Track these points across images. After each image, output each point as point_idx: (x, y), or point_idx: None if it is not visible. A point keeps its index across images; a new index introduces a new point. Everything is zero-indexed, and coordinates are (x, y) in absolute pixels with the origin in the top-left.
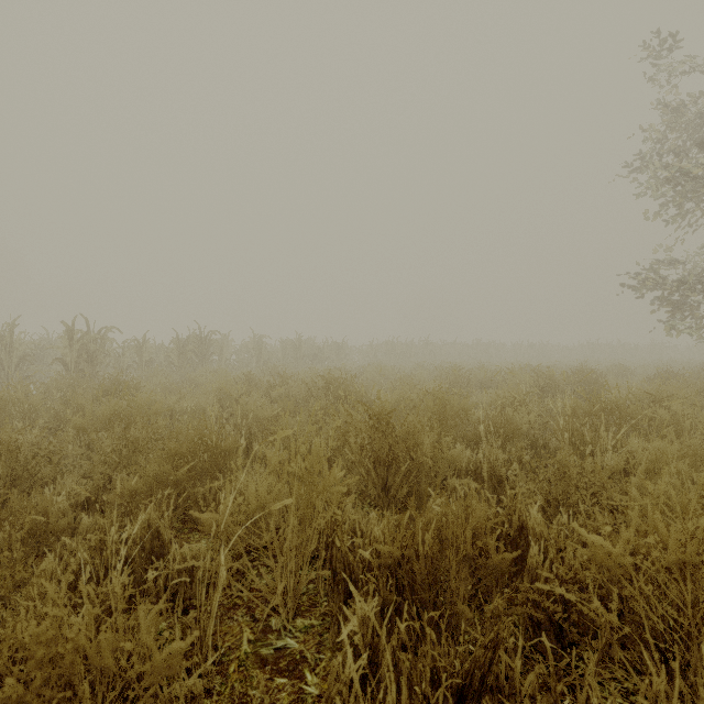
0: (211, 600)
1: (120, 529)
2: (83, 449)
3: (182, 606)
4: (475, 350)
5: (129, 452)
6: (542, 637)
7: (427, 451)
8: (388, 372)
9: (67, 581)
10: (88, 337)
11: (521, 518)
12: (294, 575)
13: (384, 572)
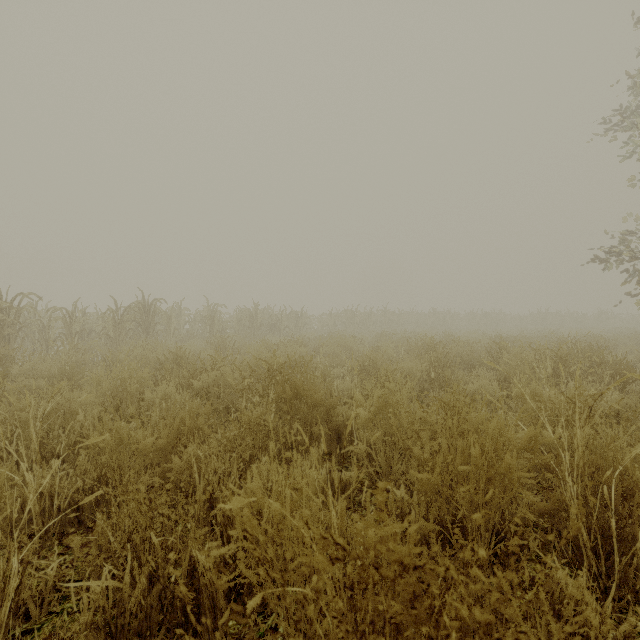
0: None
1: None
2: None
3: None
4: (432, 319)
5: None
6: None
7: None
8: (351, 344)
9: None
10: None
11: None
12: None
13: None
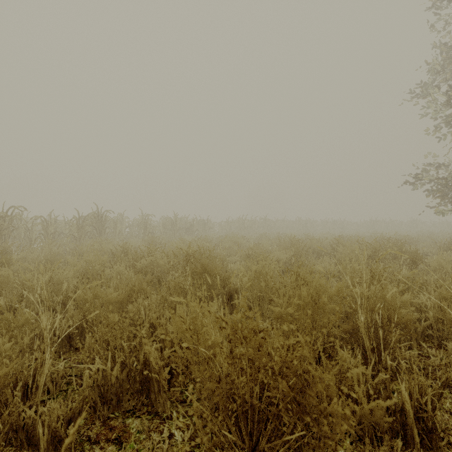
0: None
1: None
2: None
3: None
4: (298, 224)
5: None
6: None
7: (333, 410)
8: (241, 241)
9: None
10: None
11: None
12: None
13: None
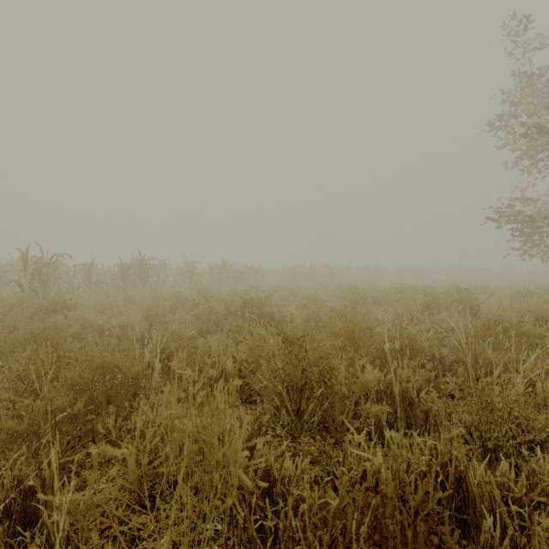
0: None
1: None
2: None
3: None
4: (365, 273)
5: (37, 377)
6: None
7: (341, 377)
8: (297, 291)
9: None
10: (41, 261)
11: (459, 468)
12: None
13: None
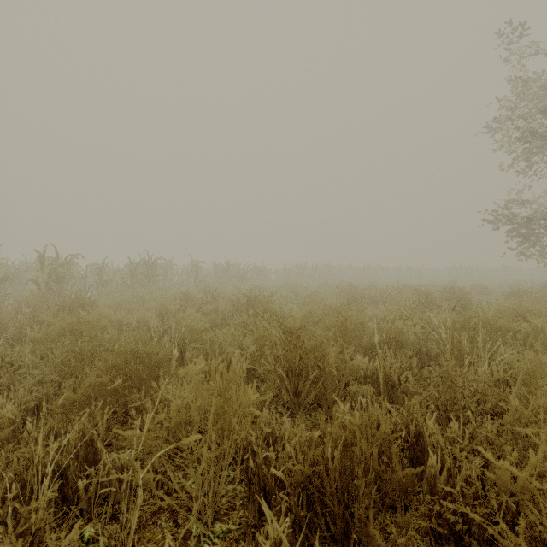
0: (131, 517)
1: (54, 441)
2: (38, 359)
3: (110, 511)
4: (366, 272)
5: (76, 362)
6: (443, 546)
7: (332, 362)
8: (298, 290)
9: (1, 492)
10: (56, 262)
11: (418, 426)
12: (213, 484)
13: (296, 489)
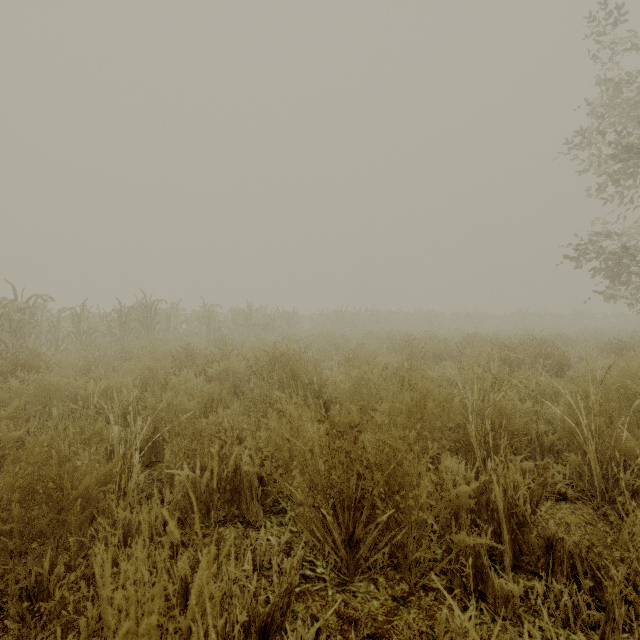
0: None
1: None
2: None
3: None
4: (418, 318)
5: None
6: None
7: (421, 492)
8: (339, 342)
9: None
10: (12, 305)
11: None
12: None
13: None
